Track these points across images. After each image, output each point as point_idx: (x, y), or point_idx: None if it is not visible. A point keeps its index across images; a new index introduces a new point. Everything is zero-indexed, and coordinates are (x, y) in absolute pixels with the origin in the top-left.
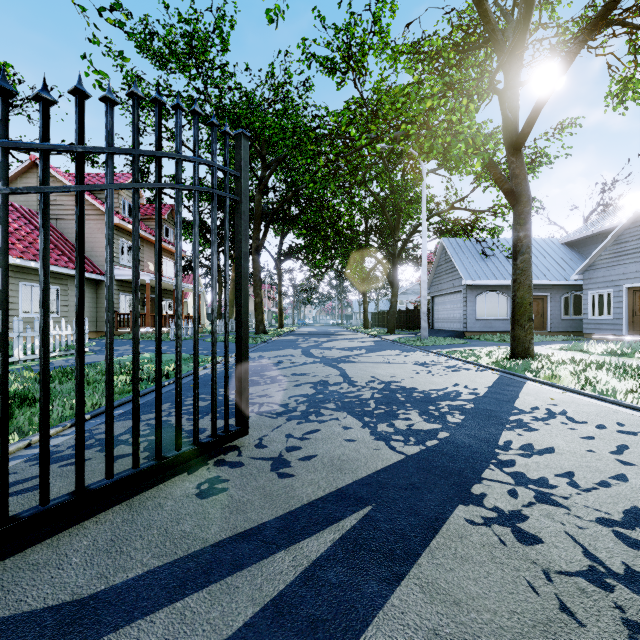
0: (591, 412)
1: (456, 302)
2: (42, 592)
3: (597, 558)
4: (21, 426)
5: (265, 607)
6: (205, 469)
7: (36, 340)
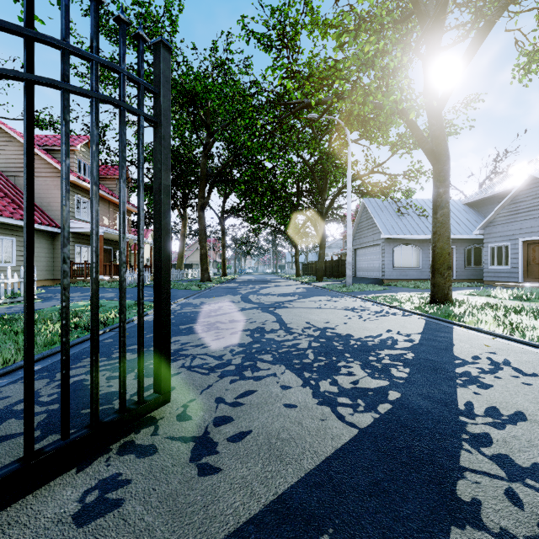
0: (533, 361)
1: (376, 253)
2: None
3: None
4: None
5: None
6: (103, 461)
7: None
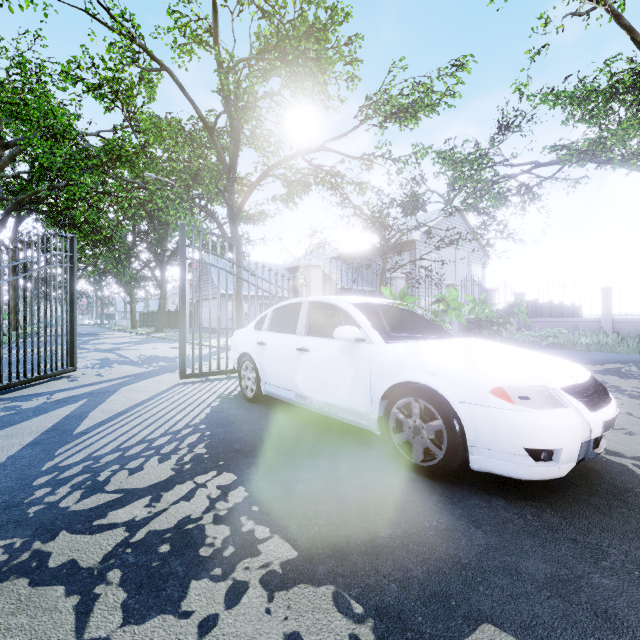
0: None
1: (214, 306)
2: (40, 391)
3: None
4: None
5: (112, 384)
6: (64, 379)
7: None
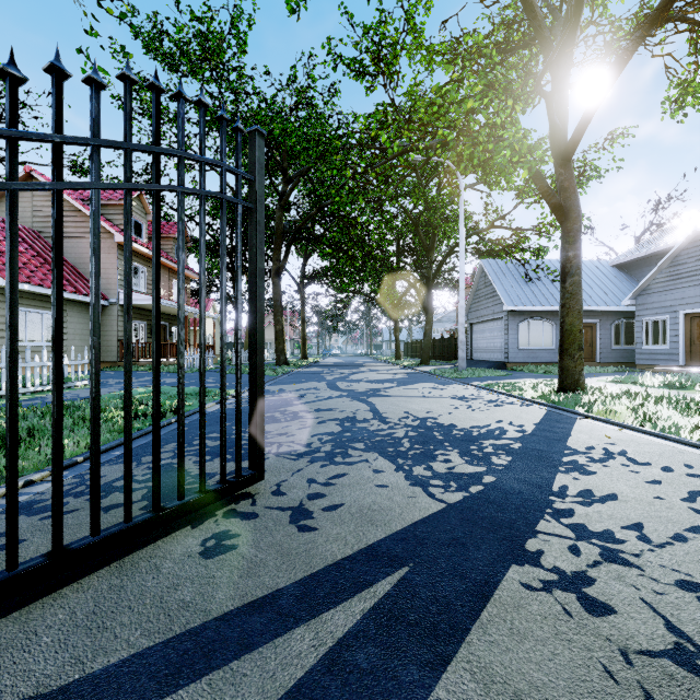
0: (654, 452)
1: (497, 330)
2: None
3: (683, 633)
4: (1, 470)
5: None
6: (212, 521)
7: (28, 372)
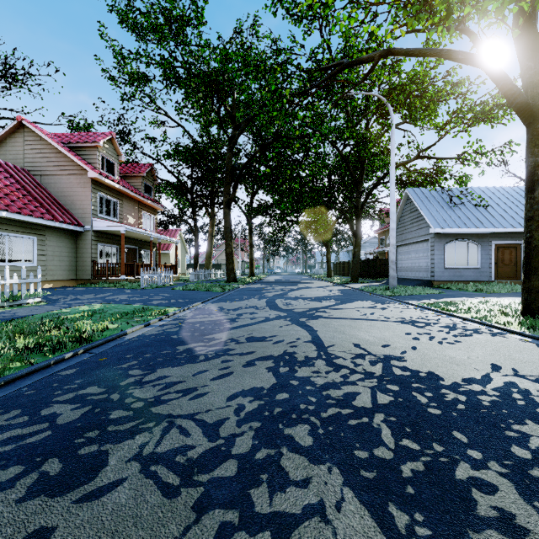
0: None
1: (422, 251)
2: None
3: None
4: None
5: None
6: None
7: None
